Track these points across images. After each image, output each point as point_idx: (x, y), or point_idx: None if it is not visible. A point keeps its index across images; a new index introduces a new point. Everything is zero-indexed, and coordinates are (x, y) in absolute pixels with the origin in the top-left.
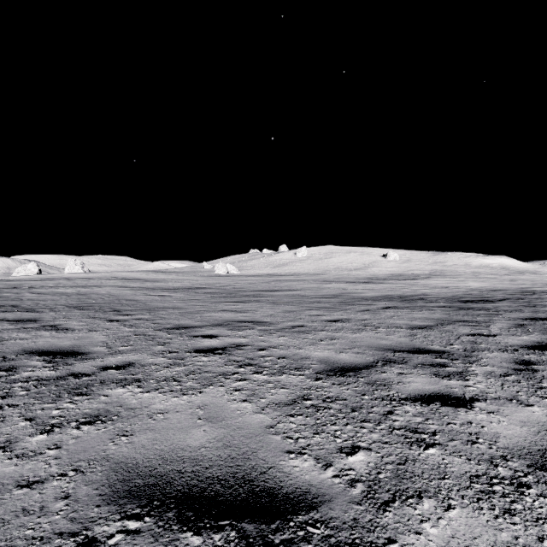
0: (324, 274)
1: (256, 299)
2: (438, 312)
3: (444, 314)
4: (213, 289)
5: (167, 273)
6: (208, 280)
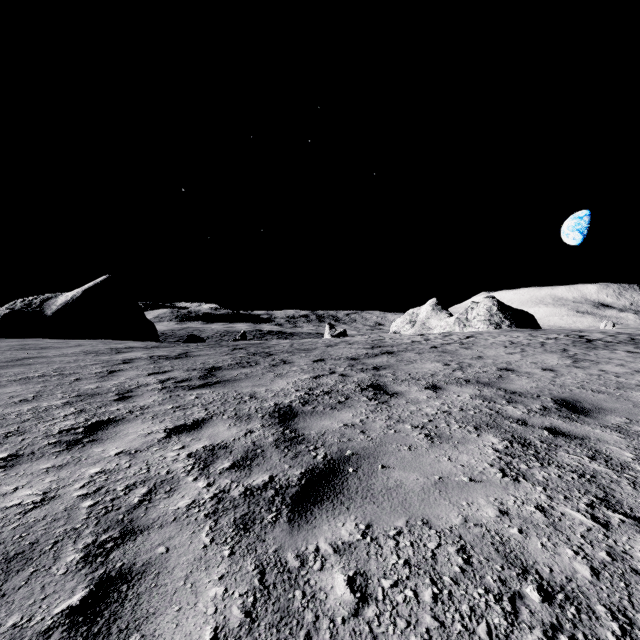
0: None
1: None
2: None
3: None
4: None
5: None
6: None
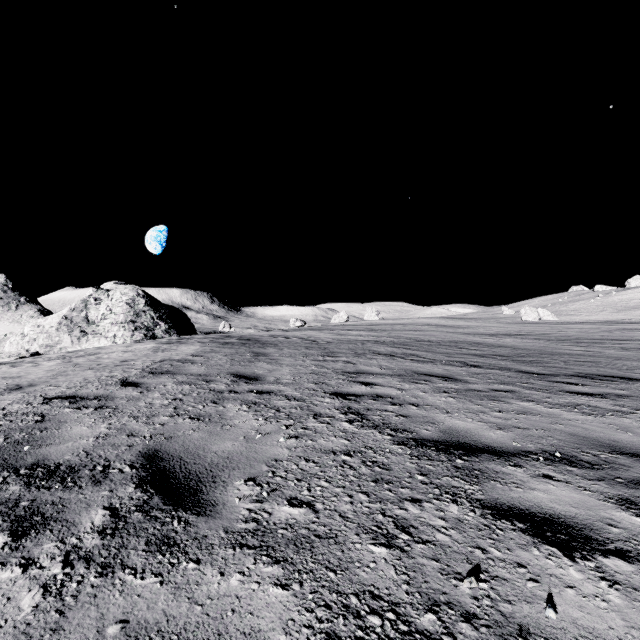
0: None
1: (599, 345)
2: None
3: None
4: (535, 336)
5: (463, 319)
6: (519, 328)
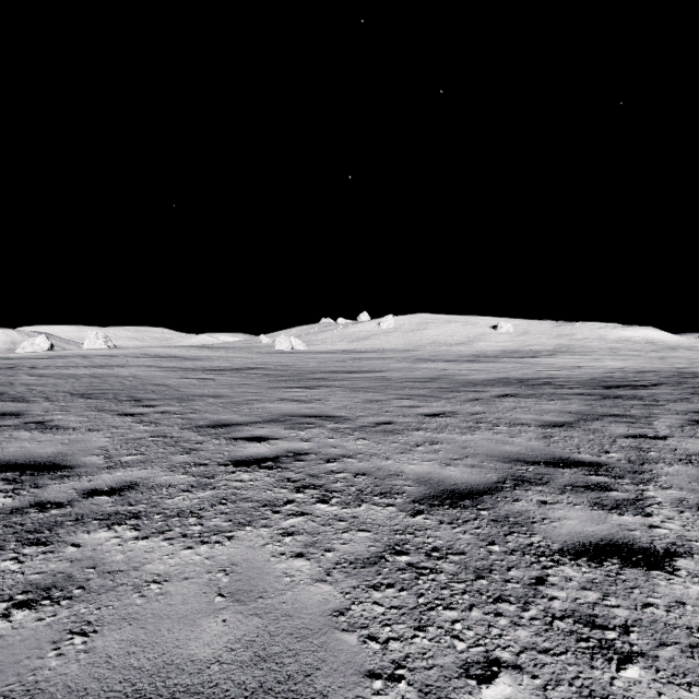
0: (416, 351)
1: (328, 384)
2: (574, 402)
3: (585, 404)
4: (271, 370)
5: (213, 348)
6: (265, 358)
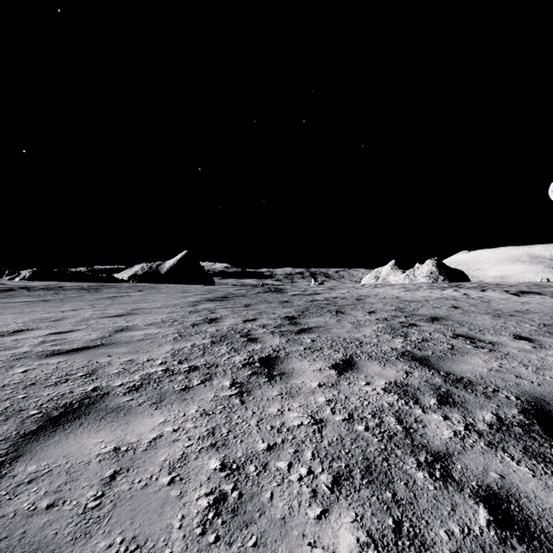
0: None
1: None
2: None
3: None
4: None
5: None
6: None
